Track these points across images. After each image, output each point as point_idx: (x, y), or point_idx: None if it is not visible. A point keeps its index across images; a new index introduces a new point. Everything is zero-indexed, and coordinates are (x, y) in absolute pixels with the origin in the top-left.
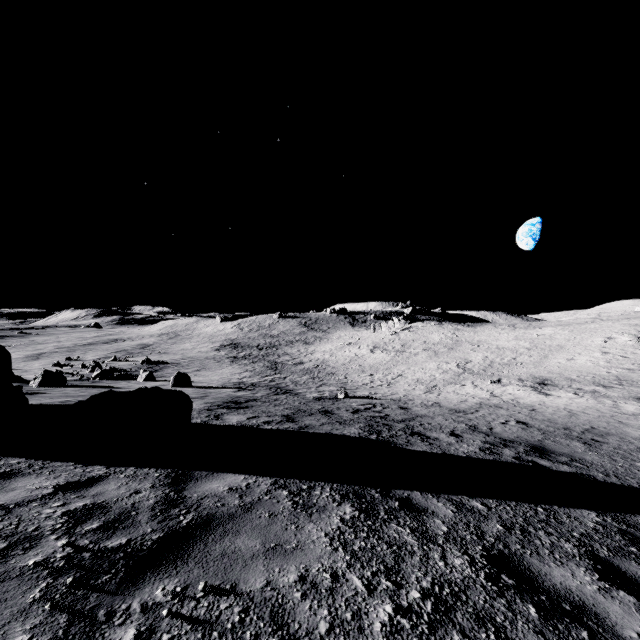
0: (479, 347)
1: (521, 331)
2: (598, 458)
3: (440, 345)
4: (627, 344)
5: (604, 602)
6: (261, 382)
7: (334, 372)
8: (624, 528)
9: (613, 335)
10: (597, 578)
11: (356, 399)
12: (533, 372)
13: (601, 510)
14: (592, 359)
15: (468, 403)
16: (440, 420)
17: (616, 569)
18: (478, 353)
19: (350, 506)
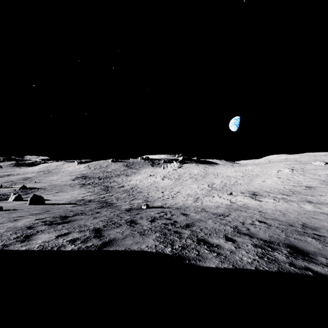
0: (218, 176)
1: (237, 168)
2: None
3: (198, 175)
4: (288, 173)
5: None
6: (96, 199)
7: (141, 191)
8: None
9: (281, 169)
10: None
11: (154, 209)
12: (247, 188)
13: None
14: (274, 181)
15: (221, 208)
16: (211, 224)
17: None
18: (218, 179)
19: None
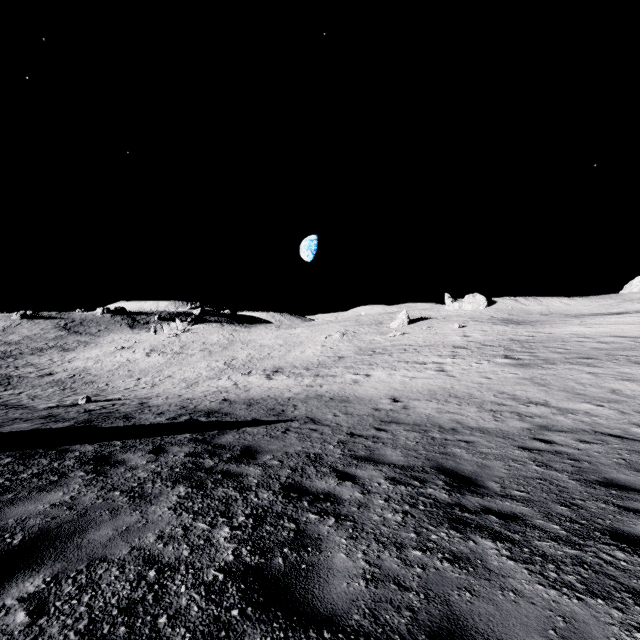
0: (247, 346)
1: (282, 331)
2: (243, 411)
3: (217, 345)
4: (337, 339)
5: (136, 458)
6: None
7: (95, 380)
8: (197, 436)
9: (332, 333)
10: (146, 453)
11: (100, 402)
12: (276, 363)
13: (198, 432)
14: (315, 351)
15: (207, 392)
16: (164, 407)
17: (163, 449)
18: (245, 351)
19: (12, 458)
